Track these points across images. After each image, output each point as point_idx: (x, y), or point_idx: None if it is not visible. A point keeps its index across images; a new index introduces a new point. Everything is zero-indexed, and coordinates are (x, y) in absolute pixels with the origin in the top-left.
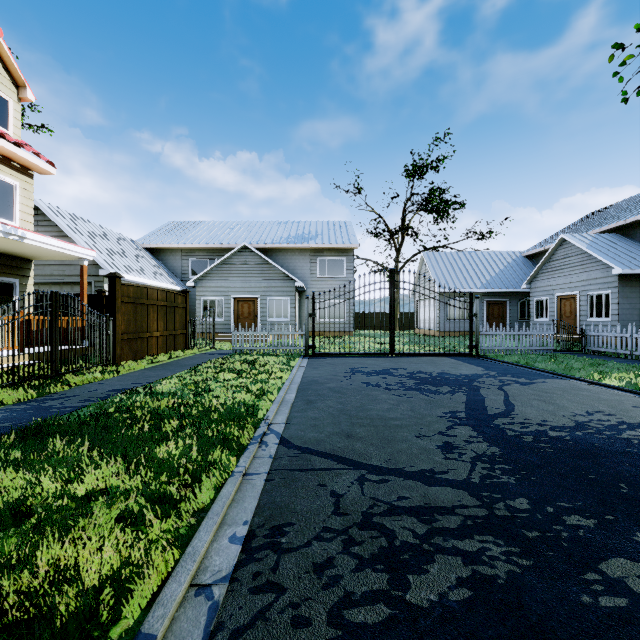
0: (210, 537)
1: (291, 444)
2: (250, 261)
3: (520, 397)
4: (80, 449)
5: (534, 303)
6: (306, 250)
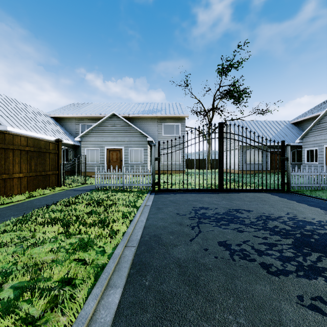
0: None
1: None
2: (117, 124)
3: None
4: None
5: (305, 152)
6: (155, 118)
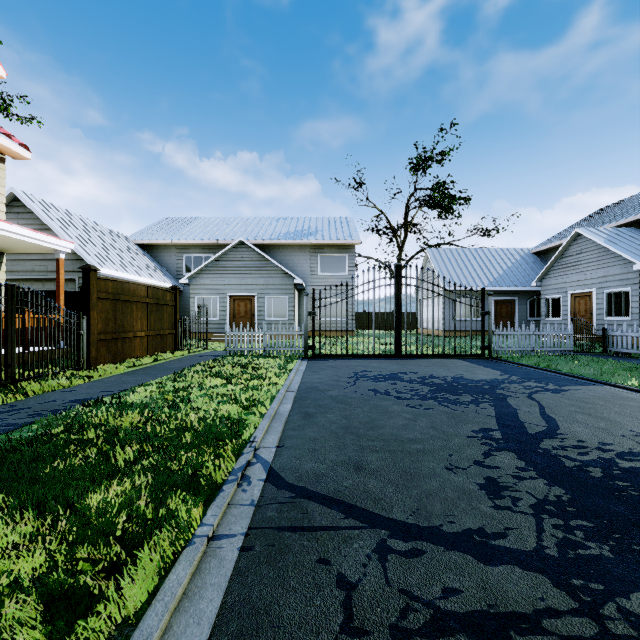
0: None
1: (282, 481)
2: (247, 257)
3: (558, 409)
4: None
5: (545, 301)
6: (306, 246)
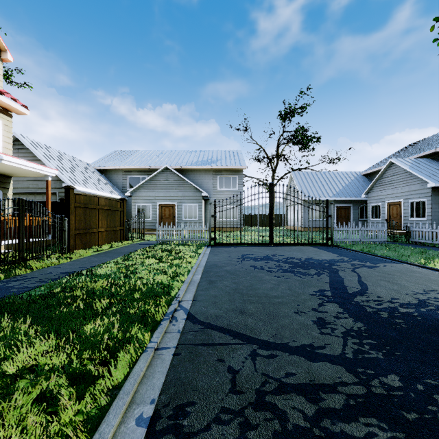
0: (118, 420)
1: (196, 319)
2: (170, 178)
3: (370, 278)
4: (22, 326)
5: (370, 208)
6: (210, 170)
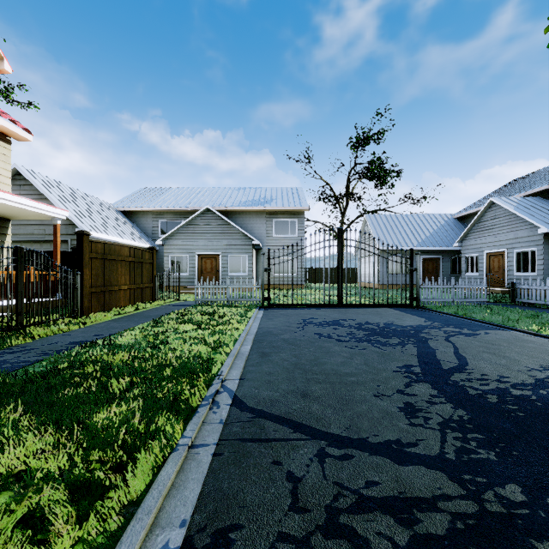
0: None
1: (244, 405)
2: (212, 222)
3: (469, 349)
4: (12, 416)
5: (465, 259)
6: (262, 212)
